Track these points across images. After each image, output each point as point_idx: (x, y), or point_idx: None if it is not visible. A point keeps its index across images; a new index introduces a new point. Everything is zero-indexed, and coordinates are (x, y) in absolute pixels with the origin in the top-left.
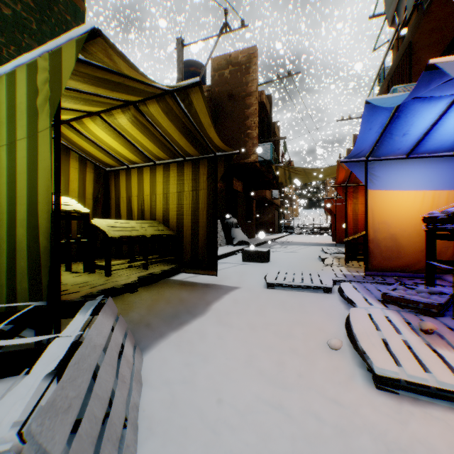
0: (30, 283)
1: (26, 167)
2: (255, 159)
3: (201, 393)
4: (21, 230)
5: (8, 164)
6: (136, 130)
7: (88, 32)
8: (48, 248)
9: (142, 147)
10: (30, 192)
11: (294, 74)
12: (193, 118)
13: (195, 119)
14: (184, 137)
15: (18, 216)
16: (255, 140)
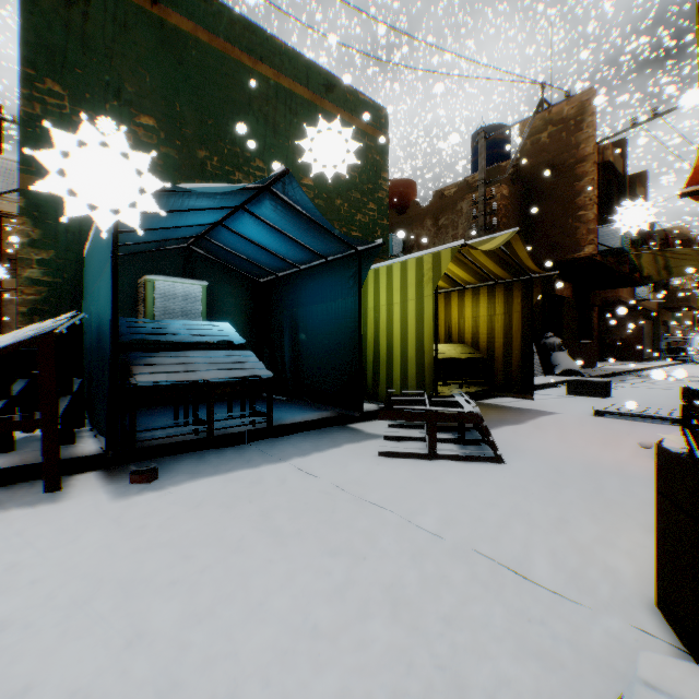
0: (417, 382)
1: (414, 316)
2: (590, 251)
3: (528, 446)
4: (411, 352)
5: (401, 314)
6: (454, 265)
7: (459, 245)
8: (429, 362)
9: (454, 277)
10: (417, 330)
11: (662, 113)
12: (509, 253)
13: (512, 253)
14: (498, 267)
15: (408, 344)
16: (590, 224)
